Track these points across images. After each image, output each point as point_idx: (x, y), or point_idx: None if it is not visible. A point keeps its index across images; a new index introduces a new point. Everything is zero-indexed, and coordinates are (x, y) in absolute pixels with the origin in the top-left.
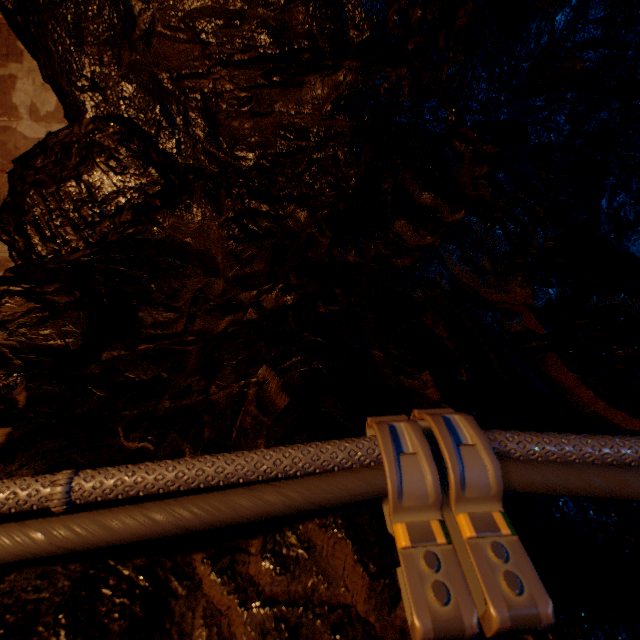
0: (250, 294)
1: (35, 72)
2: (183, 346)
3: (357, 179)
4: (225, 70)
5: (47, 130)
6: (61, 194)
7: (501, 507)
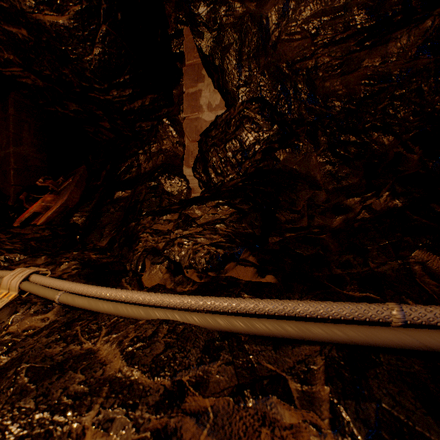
0: (353, 200)
1: (210, 85)
2: (315, 235)
3: None
4: (325, 49)
5: (215, 115)
6: (226, 149)
7: None
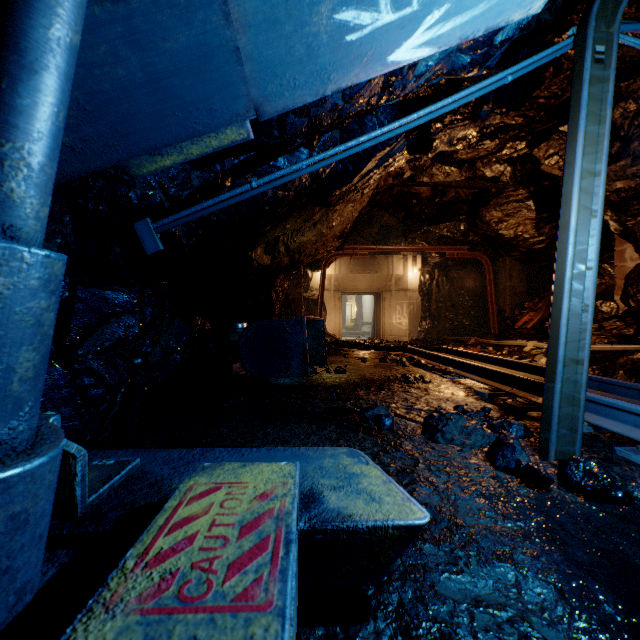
0: None
1: (631, 246)
2: None
3: None
4: None
5: (634, 264)
6: (637, 287)
7: None
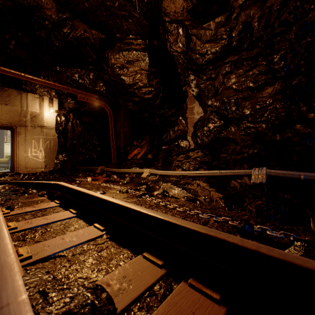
0: (246, 150)
1: (197, 104)
2: (229, 162)
3: (283, 113)
4: (240, 93)
5: (200, 116)
6: (203, 130)
7: (265, 175)
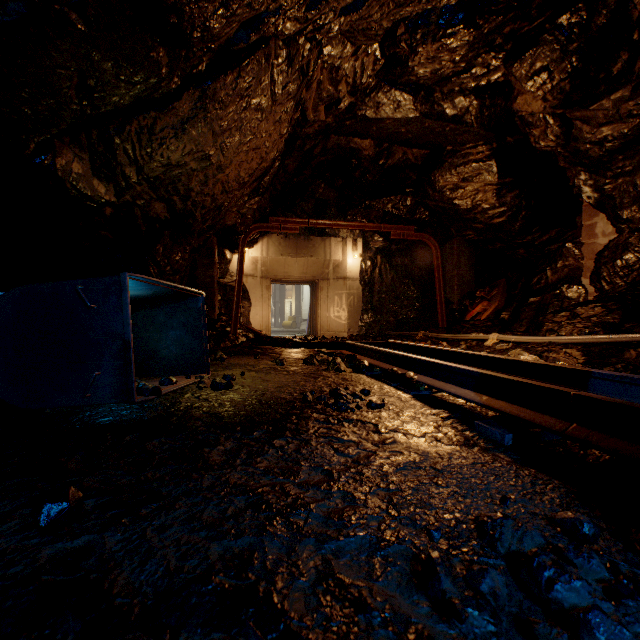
0: None
1: (603, 218)
2: None
3: None
4: None
5: (608, 239)
6: (613, 266)
7: None
